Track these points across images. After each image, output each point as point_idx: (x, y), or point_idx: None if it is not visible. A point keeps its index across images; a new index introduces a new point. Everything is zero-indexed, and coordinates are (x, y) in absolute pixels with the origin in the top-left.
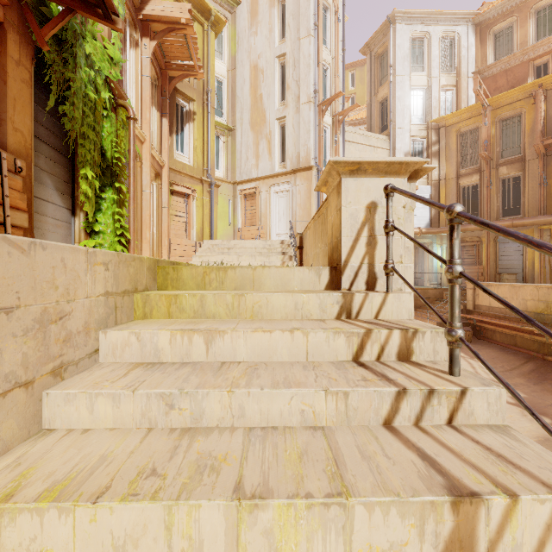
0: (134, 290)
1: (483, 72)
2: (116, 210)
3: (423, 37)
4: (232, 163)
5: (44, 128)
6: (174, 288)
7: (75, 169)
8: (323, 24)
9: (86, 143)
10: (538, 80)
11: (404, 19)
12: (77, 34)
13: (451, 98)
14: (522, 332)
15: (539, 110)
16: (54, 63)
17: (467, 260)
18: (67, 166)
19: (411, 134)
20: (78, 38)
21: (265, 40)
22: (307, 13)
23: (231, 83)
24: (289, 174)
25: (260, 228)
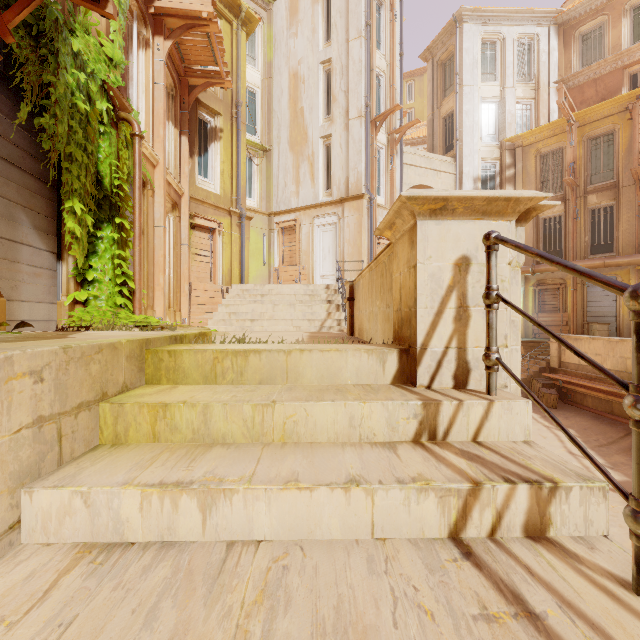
0: (99, 397)
1: (567, 82)
2: (117, 252)
3: (495, 40)
4: (267, 190)
5: (16, 148)
6: (171, 382)
7: (61, 200)
8: (376, 24)
9: (73, 167)
10: (635, 91)
11: (472, 18)
12: (59, 25)
13: (529, 113)
14: (621, 398)
15: (637, 127)
16: (28, 62)
17: (549, 306)
18: (51, 196)
19: (482, 156)
20: (60, 30)
21: (307, 42)
22: (357, 10)
23: (266, 94)
24: (336, 204)
25: (301, 269)
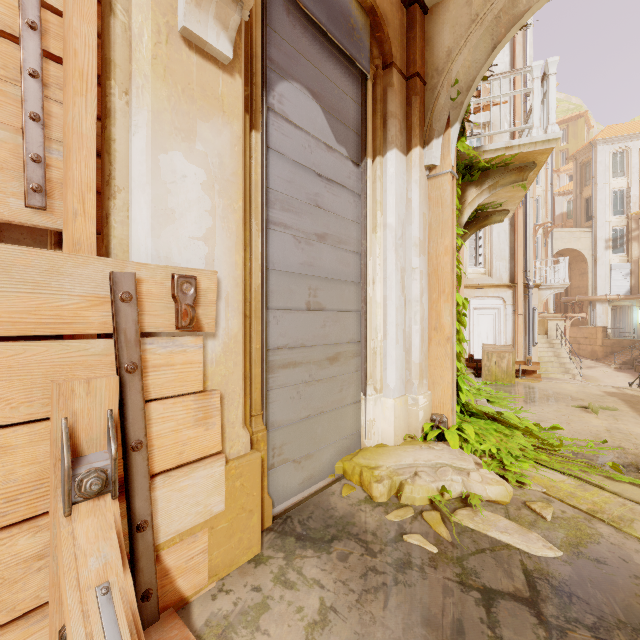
0: None
1: None
2: None
3: (623, 150)
4: None
5: None
6: None
7: None
8: None
9: None
10: None
11: (604, 142)
12: None
13: None
14: None
15: None
16: None
17: None
18: None
19: (612, 225)
20: None
21: None
22: None
23: None
24: None
25: None
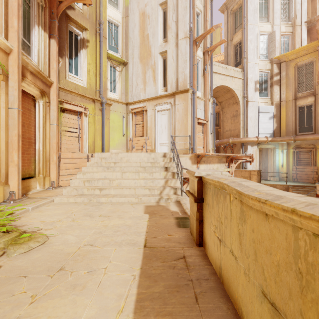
0: None
1: (313, 21)
2: None
3: None
4: (125, 88)
5: None
6: None
7: None
8: None
9: None
10: None
11: None
12: None
13: (288, 41)
14: None
15: None
16: None
17: (303, 161)
18: None
19: (259, 68)
20: None
21: None
22: None
23: (125, 27)
24: (169, 96)
25: (147, 139)
